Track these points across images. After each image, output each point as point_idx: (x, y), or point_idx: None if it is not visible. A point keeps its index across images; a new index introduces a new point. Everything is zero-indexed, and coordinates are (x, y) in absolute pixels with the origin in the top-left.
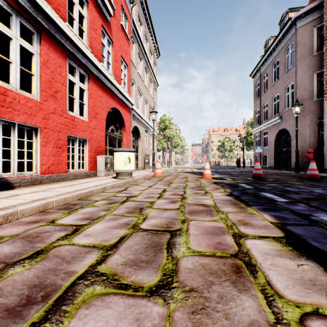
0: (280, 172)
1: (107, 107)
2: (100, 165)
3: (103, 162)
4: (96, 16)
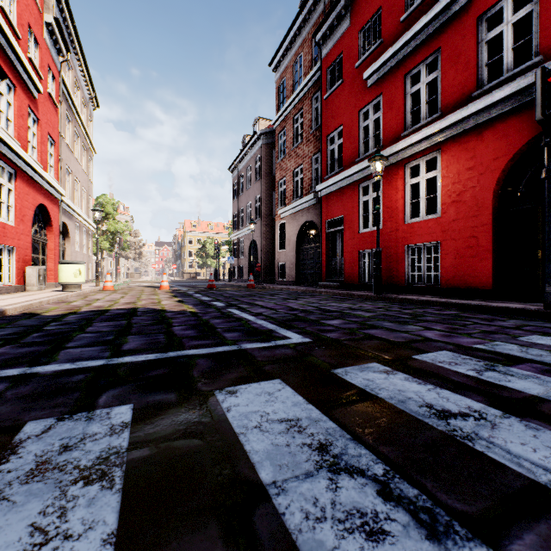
0: (243, 284)
1: (33, 205)
2: (32, 277)
3: (37, 274)
4: (24, 98)
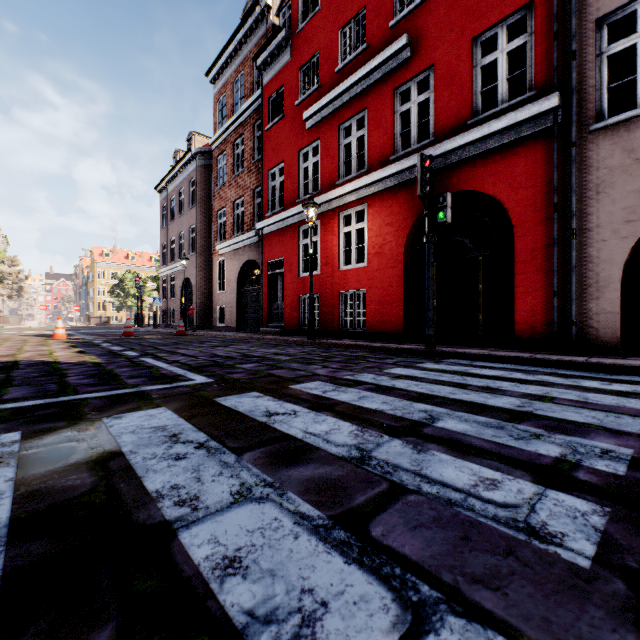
0: (173, 331)
1: None
2: None
3: None
4: None
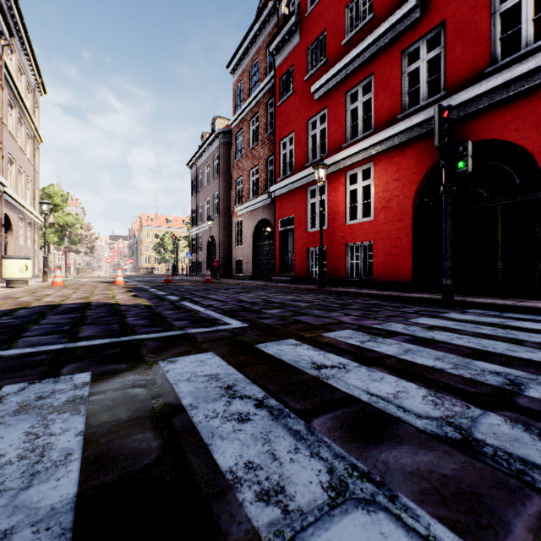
0: (201, 279)
1: None
2: None
3: None
4: None
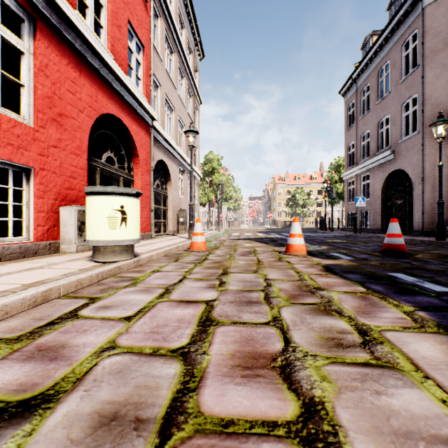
0: (406, 238)
1: (92, 108)
2: (68, 227)
3: (75, 220)
4: None
